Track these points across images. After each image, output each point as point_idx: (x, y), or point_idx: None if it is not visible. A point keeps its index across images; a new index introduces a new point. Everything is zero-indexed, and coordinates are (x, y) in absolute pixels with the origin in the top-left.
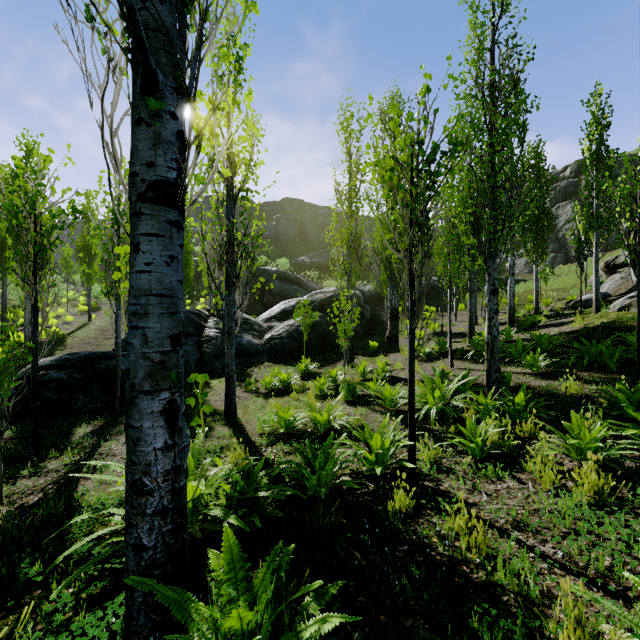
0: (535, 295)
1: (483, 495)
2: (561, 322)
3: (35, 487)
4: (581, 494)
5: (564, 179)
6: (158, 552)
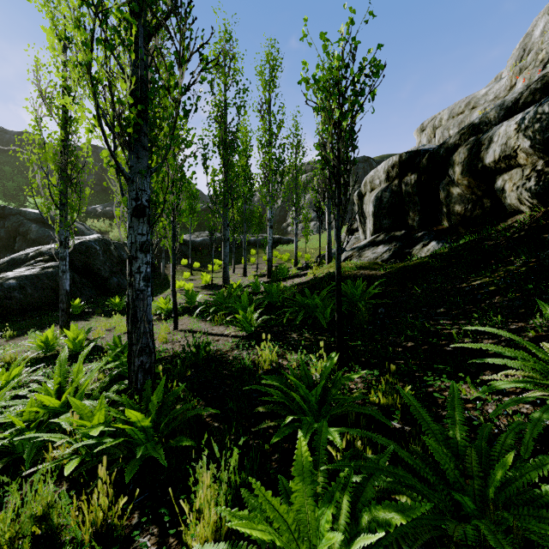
0: (295, 250)
1: None
2: (305, 273)
3: None
4: None
5: None
6: None
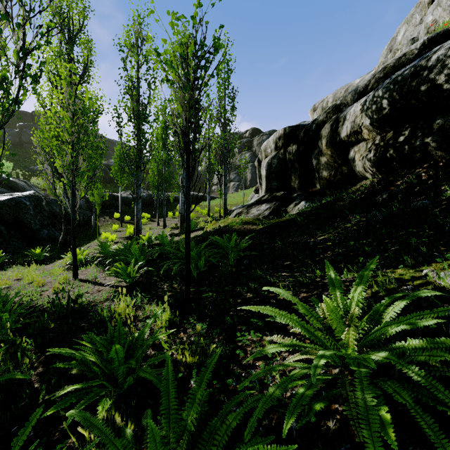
0: (208, 206)
1: None
2: None
3: None
4: None
5: (246, 138)
6: None
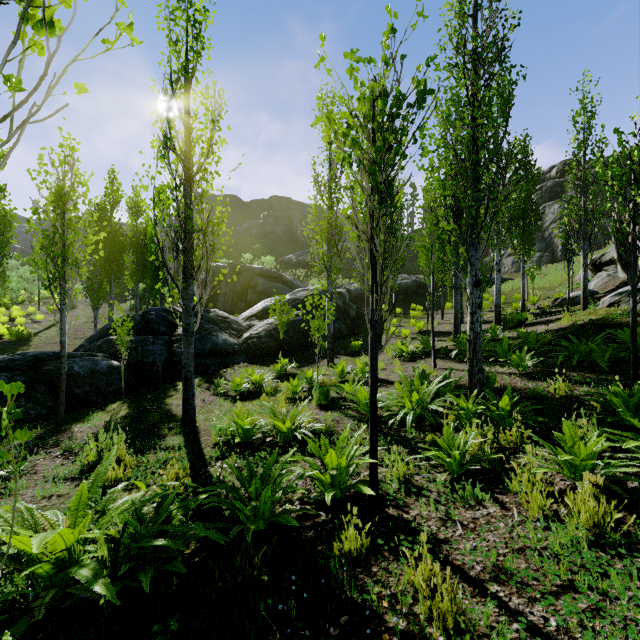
0: (522, 293)
1: (458, 526)
2: (548, 320)
3: None
4: (578, 530)
5: (550, 179)
6: None
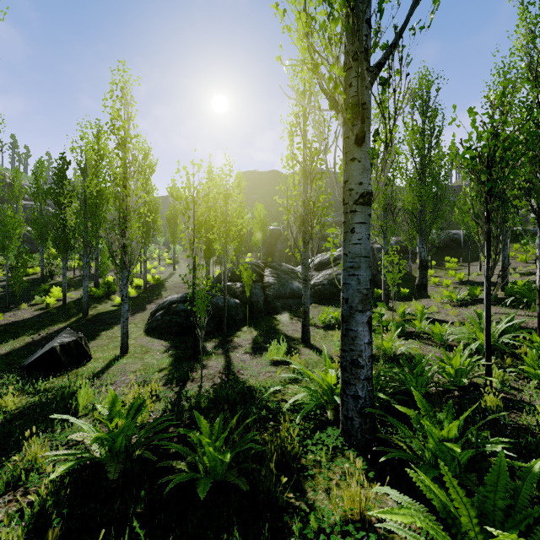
0: None
1: None
2: None
3: (212, 374)
4: None
5: None
6: (367, 401)
